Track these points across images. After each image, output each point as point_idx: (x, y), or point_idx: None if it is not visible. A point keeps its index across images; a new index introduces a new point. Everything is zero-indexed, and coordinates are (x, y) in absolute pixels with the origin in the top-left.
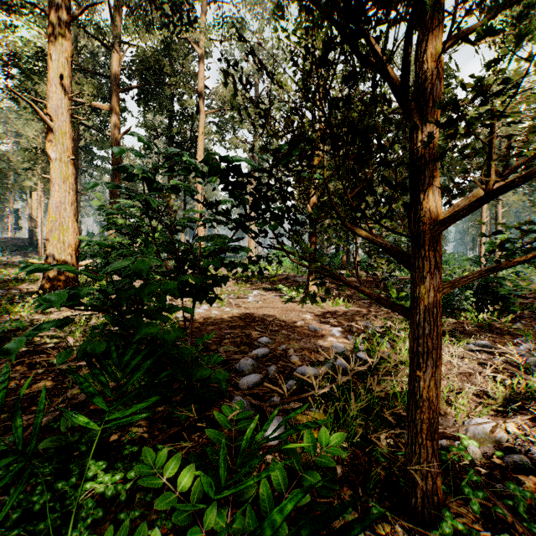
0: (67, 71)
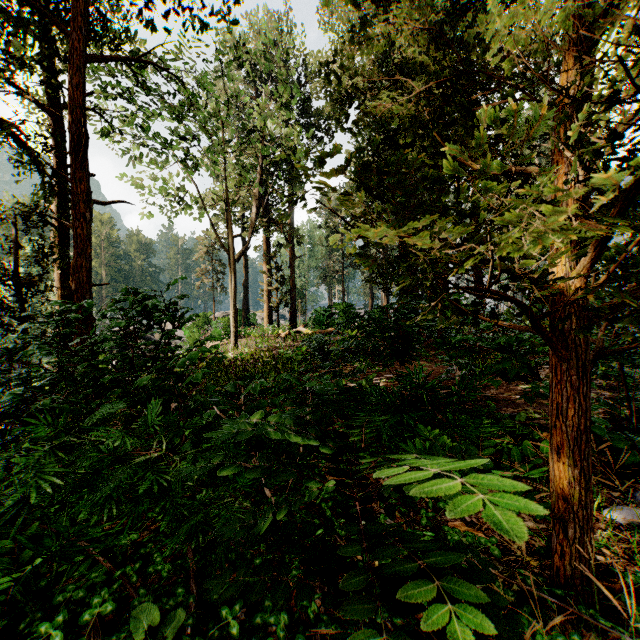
0: None
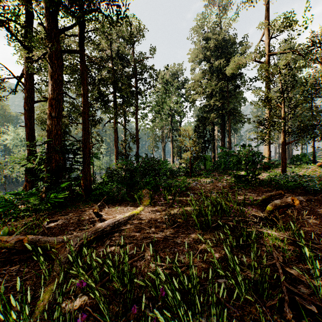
0: (267, 111)
